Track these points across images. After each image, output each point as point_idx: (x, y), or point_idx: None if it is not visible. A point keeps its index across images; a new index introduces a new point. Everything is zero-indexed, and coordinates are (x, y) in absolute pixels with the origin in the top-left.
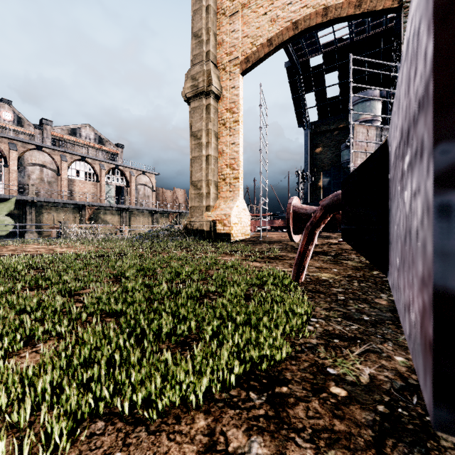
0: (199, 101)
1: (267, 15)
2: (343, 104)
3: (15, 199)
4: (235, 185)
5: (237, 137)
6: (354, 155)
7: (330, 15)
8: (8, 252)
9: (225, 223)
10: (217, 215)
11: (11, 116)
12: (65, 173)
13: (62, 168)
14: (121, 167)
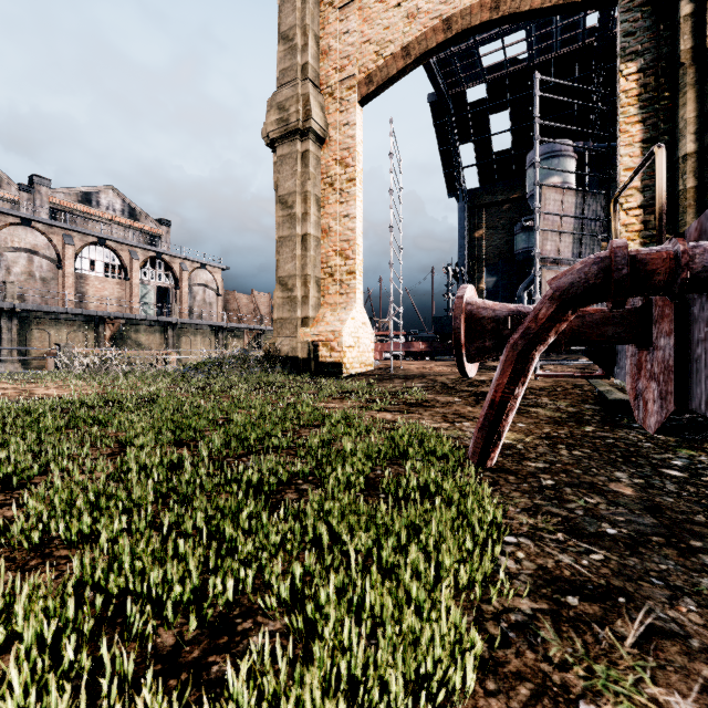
0: (290, 145)
1: (402, 7)
2: (517, 163)
3: None
4: (350, 283)
5: (352, 206)
6: (541, 236)
7: (504, 8)
8: None
9: (332, 346)
10: (319, 332)
11: None
12: (70, 264)
13: (66, 257)
14: (165, 256)
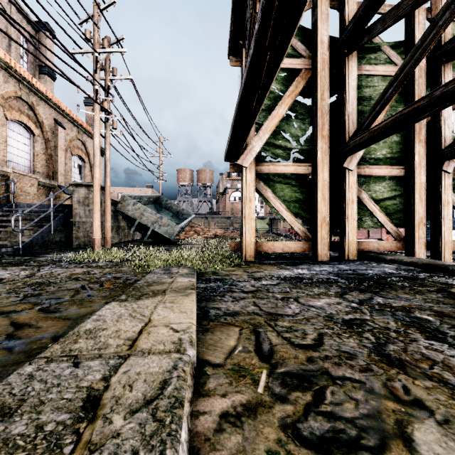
0: None
1: None
2: None
3: (269, 217)
4: None
5: None
6: None
7: None
8: None
9: None
10: None
11: None
12: None
13: None
14: None
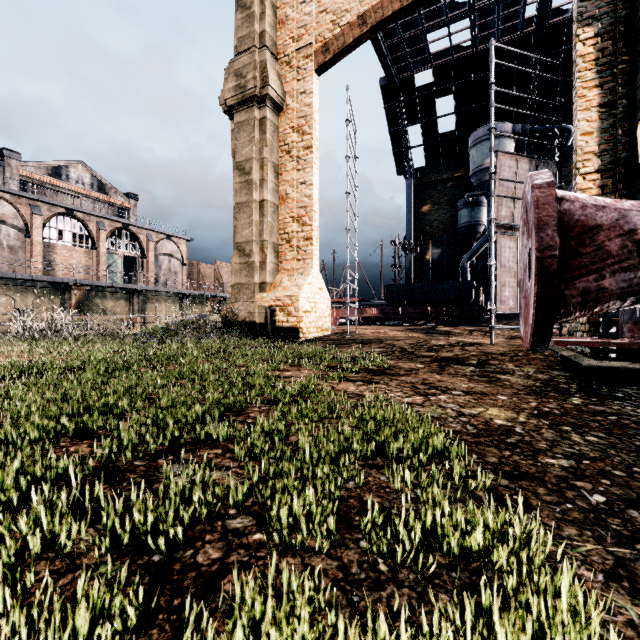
0: (247, 112)
1: None
2: (460, 144)
3: None
4: (307, 249)
5: (309, 173)
6: (497, 202)
7: None
8: None
9: (289, 311)
10: (276, 297)
11: None
12: (38, 233)
13: (34, 226)
14: (132, 227)
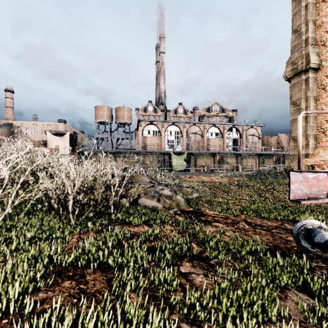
0: (298, 78)
1: None
2: None
3: (187, 152)
4: None
5: None
6: None
7: None
8: (198, 179)
9: (323, 167)
10: (315, 161)
11: (182, 110)
12: (205, 135)
13: (204, 133)
14: (236, 126)
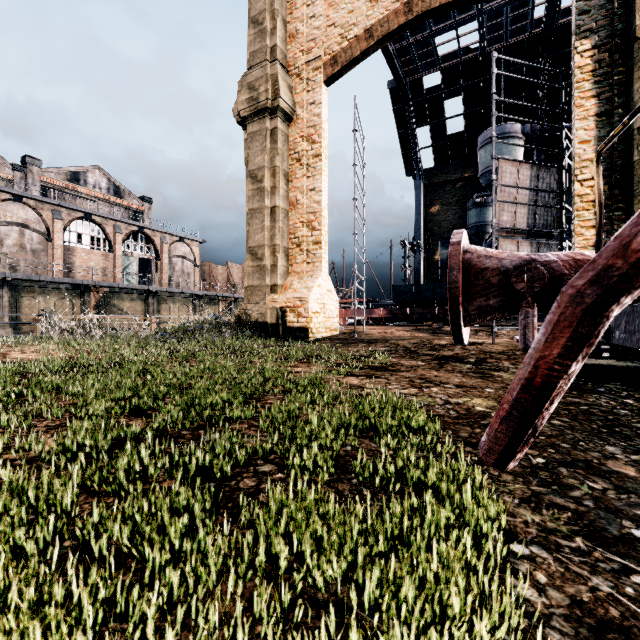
0: (260, 123)
1: None
2: (469, 144)
3: None
4: (316, 253)
5: (318, 180)
6: (498, 207)
7: None
8: None
9: (299, 312)
10: (287, 299)
11: None
12: (59, 237)
13: (55, 230)
14: (147, 230)
